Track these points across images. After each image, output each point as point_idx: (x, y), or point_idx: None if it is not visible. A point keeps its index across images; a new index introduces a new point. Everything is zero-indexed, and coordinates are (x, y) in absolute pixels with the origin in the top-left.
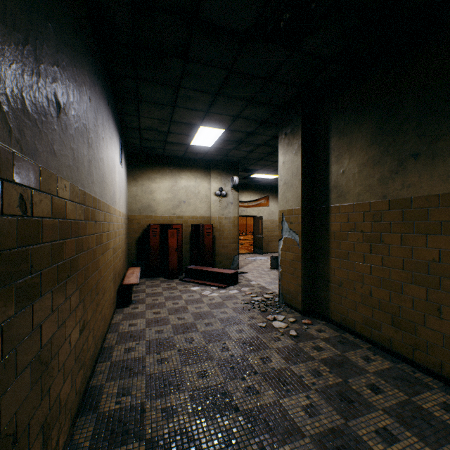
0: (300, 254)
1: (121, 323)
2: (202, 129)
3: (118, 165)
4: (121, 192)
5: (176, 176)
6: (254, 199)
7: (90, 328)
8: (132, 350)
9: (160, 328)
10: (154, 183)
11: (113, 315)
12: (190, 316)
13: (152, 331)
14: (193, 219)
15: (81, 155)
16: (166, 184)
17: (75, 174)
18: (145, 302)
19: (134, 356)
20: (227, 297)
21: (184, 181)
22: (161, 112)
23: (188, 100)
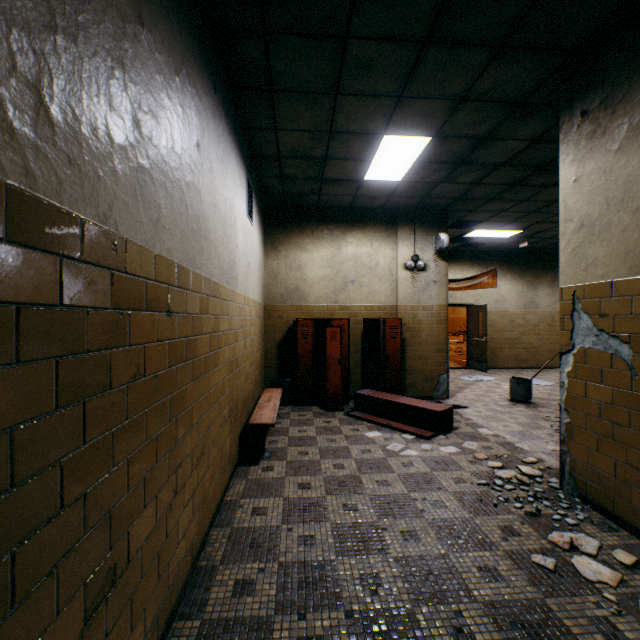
0: (638, 393)
1: (239, 502)
2: (386, 141)
3: (242, 218)
4: (249, 265)
5: (338, 239)
6: (468, 276)
7: (143, 562)
8: (248, 590)
9: (309, 530)
10: (304, 252)
11: (229, 482)
12: (367, 505)
13: (293, 536)
14: (367, 311)
15: (97, 133)
16: (323, 253)
17: (53, 171)
18: (285, 457)
19: (250, 613)
20: (437, 461)
21: (352, 246)
22: (312, 114)
23: (362, 71)
